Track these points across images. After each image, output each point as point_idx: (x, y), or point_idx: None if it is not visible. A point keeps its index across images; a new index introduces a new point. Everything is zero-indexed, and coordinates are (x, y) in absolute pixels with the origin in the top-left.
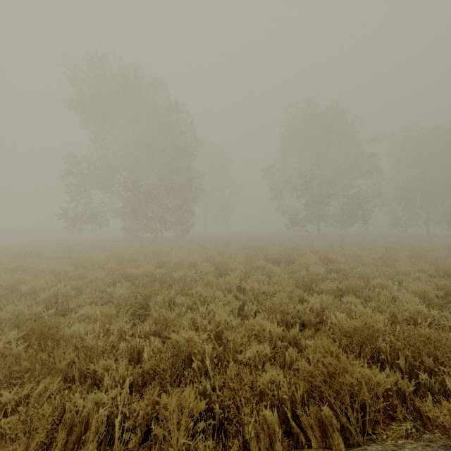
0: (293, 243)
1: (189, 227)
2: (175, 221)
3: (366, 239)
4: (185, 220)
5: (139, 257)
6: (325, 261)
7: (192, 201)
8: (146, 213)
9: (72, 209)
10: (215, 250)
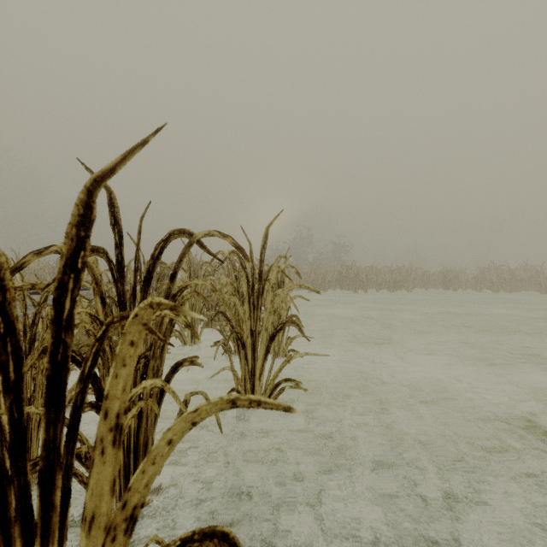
0: None
1: None
2: None
3: None
4: None
5: None
6: None
7: None
8: None
9: None
10: None
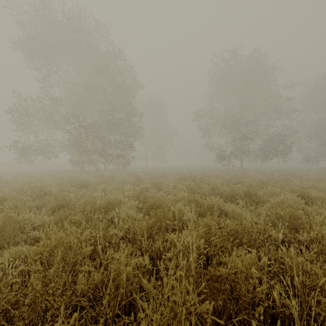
0: (227, 174)
1: (129, 160)
2: (116, 155)
3: (287, 171)
4: (126, 154)
5: (51, 191)
6: (302, 197)
7: (133, 137)
8: (87, 145)
9: (21, 143)
10: (150, 181)
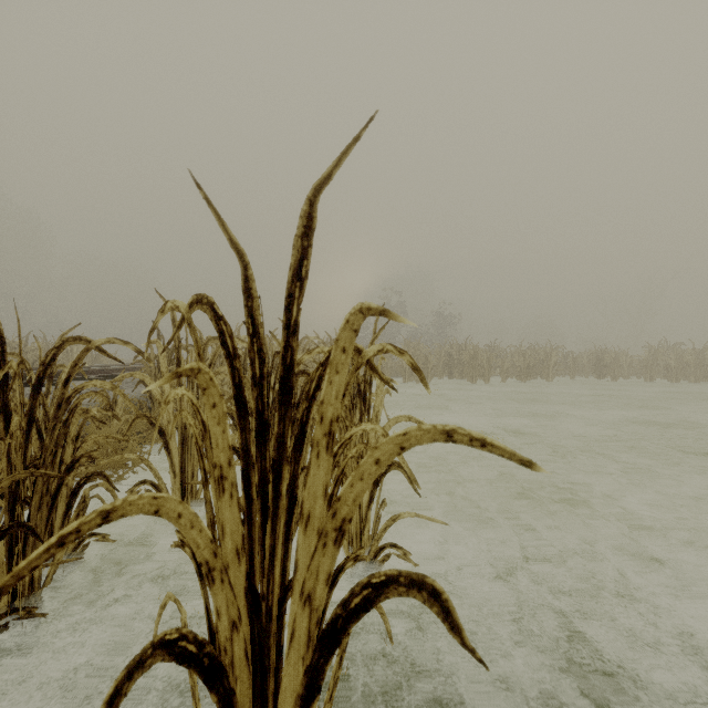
0: None
1: None
2: None
3: None
4: None
5: None
6: None
7: None
8: None
9: None
10: None
